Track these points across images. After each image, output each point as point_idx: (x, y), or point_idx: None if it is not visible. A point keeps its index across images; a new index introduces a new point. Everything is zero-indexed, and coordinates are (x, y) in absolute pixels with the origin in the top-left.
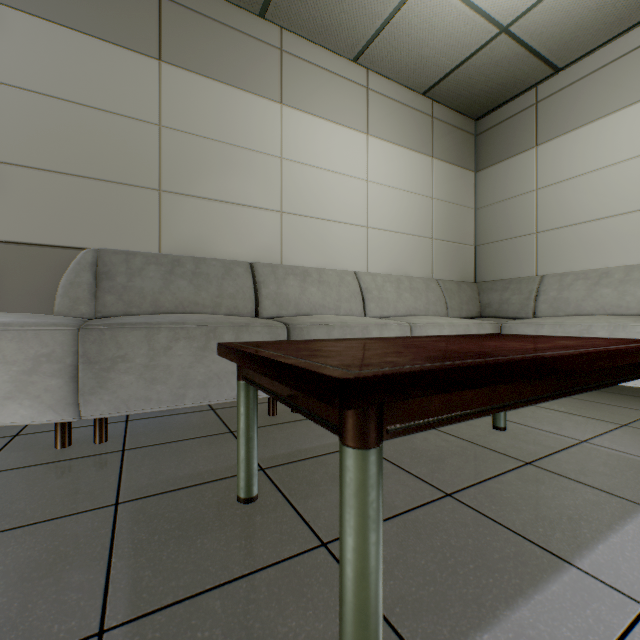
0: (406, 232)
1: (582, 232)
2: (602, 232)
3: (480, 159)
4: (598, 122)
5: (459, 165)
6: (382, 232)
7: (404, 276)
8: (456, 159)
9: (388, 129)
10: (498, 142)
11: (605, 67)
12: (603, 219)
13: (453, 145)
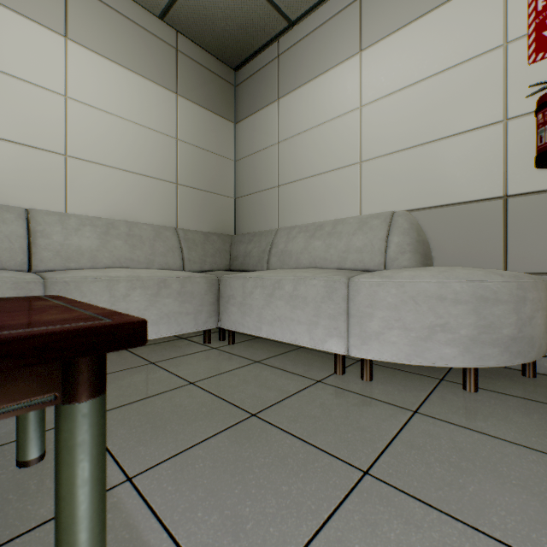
0: (136, 171)
1: (310, 186)
2: (323, 187)
3: (239, 110)
4: (320, 78)
5: (214, 111)
6: (94, 165)
7: (124, 221)
8: (210, 104)
9: (105, 42)
10: (252, 94)
11: (325, 24)
12: (324, 174)
13: (206, 88)
